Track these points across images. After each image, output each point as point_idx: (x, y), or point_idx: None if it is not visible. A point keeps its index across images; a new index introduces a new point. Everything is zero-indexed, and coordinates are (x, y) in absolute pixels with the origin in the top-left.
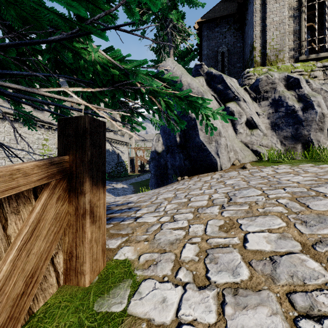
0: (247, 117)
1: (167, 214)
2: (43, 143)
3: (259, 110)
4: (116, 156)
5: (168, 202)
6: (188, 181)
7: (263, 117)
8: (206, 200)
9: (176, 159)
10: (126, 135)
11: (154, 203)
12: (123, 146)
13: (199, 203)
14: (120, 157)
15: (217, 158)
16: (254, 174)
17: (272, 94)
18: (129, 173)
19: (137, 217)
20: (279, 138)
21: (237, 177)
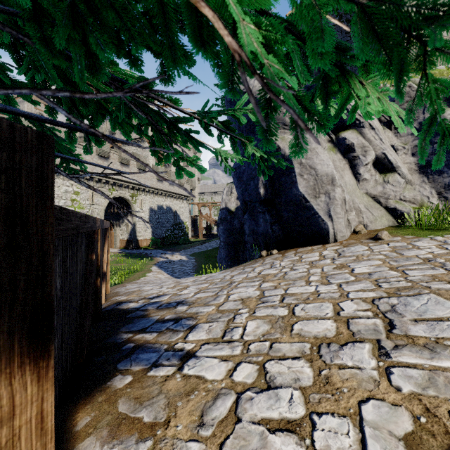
0: (376, 154)
1: (250, 355)
2: (73, 198)
3: (396, 142)
4: (172, 214)
5: (250, 312)
6: (280, 260)
7: (404, 153)
8: (330, 317)
9: (258, 222)
10: (186, 185)
11: (222, 310)
12: (182, 202)
13: (317, 327)
14: (177, 216)
15: (328, 221)
16: (403, 253)
17: (420, 115)
18: (190, 239)
19: (186, 355)
20: (435, 187)
21: (371, 258)
